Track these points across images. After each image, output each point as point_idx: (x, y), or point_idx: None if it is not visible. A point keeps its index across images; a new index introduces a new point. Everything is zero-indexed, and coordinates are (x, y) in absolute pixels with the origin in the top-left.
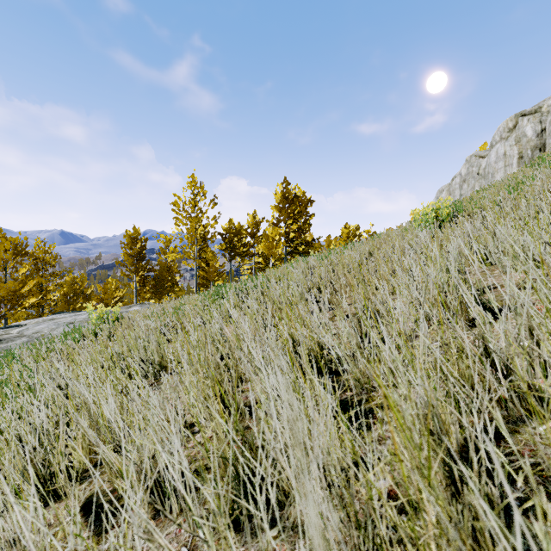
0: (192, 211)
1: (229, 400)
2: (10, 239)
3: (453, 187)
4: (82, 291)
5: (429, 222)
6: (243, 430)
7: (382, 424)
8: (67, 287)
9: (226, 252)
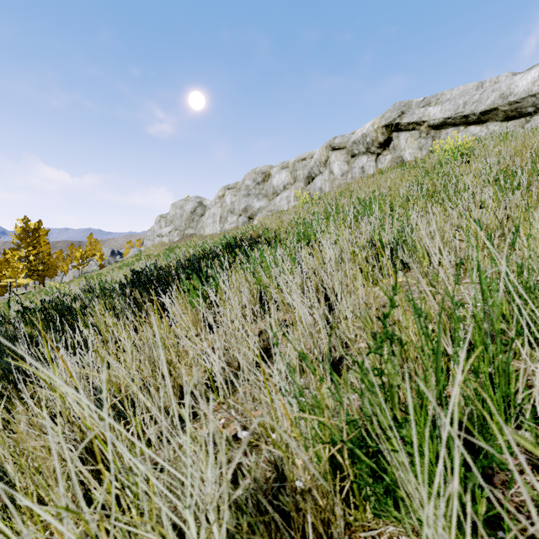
0: None
1: None
2: None
3: (152, 231)
4: None
5: None
6: None
7: None
8: None
9: None
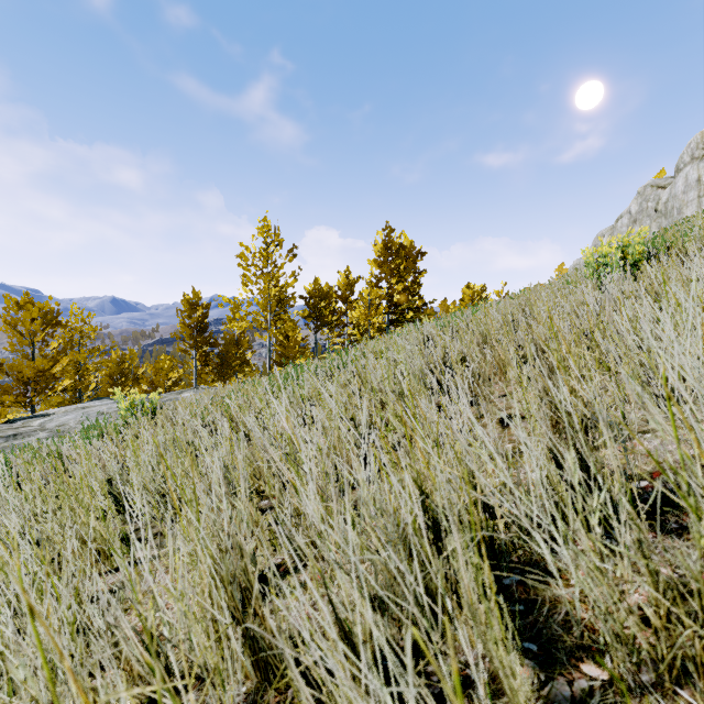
0: (263, 265)
1: (264, 639)
2: (38, 305)
3: (618, 230)
4: (131, 371)
5: (612, 267)
6: None
7: None
8: (113, 367)
9: (309, 320)
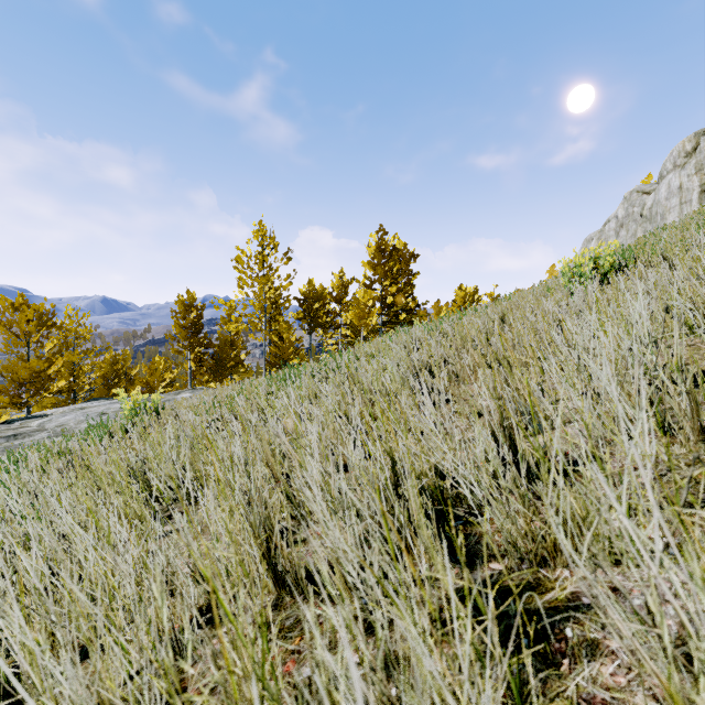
0: (259, 268)
1: (282, 564)
2: (34, 307)
3: (606, 234)
4: (125, 372)
5: (584, 276)
6: (279, 699)
7: (580, 660)
8: (106, 368)
9: (304, 322)
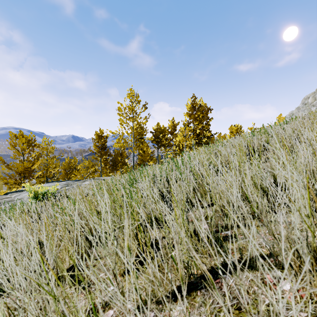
0: (130, 113)
1: None
2: (25, 136)
3: None
4: (75, 167)
5: None
6: None
7: None
8: (66, 165)
9: (154, 142)
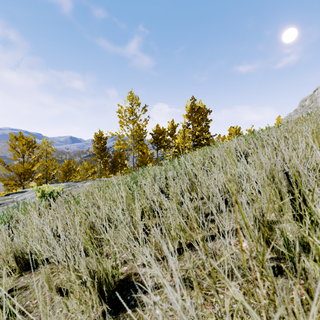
0: (130, 115)
1: None
2: (25, 138)
3: (315, 96)
4: (74, 169)
5: None
6: None
7: None
8: (65, 167)
9: (153, 144)
